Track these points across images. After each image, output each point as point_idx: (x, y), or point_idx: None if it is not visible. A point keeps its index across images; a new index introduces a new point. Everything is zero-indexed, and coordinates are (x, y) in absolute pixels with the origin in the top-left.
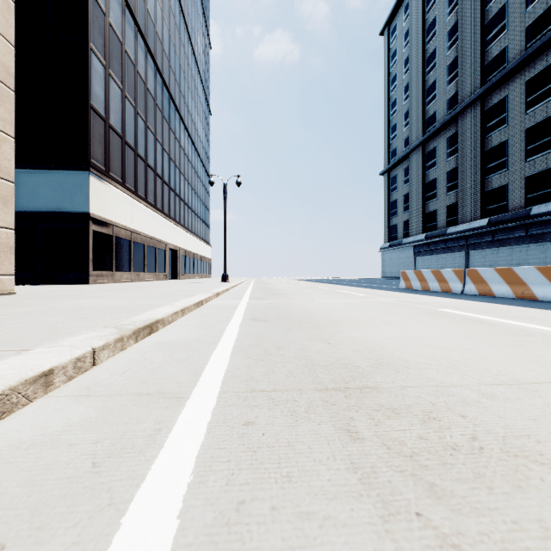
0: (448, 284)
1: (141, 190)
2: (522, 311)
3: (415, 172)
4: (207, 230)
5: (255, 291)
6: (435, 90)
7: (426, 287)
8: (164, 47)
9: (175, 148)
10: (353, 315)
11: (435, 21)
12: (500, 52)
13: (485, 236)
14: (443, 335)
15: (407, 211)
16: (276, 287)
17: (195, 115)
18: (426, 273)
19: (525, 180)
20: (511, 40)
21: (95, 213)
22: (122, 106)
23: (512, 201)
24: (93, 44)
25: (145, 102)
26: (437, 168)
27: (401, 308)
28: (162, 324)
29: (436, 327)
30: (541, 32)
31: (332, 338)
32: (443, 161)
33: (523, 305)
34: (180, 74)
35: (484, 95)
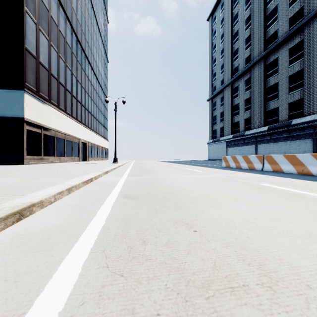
0: (253, 164)
1: (62, 105)
2: (316, 184)
3: (227, 99)
4: (105, 131)
5: (133, 169)
6: (238, 53)
7: (239, 166)
8: (77, 17)
9: (85, 80)
10: (203, 190)
11: (238, 14)
12: (274, 32)
13: (266, 136)
14: (290, 214)
15: (222, 122)
16: (147, 166)
17: (98, 62)
18: (239, 157)
19: (288, 105)
20: (281, 26)
21: (28, 118)
22: (48, 50)
23: (281, 117)
24: (27, 8)
25: (65, 50)
26: (239, 97)
27: (234, 183)
28: (39, 206)
29: (274, 203)
30: (297, 21)
31: (196, 222)
32: (243, 93)
33: (310, 179)
34: (88, 35)
35: (265, 56)
